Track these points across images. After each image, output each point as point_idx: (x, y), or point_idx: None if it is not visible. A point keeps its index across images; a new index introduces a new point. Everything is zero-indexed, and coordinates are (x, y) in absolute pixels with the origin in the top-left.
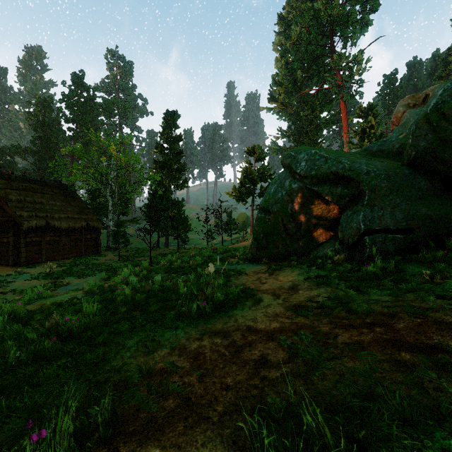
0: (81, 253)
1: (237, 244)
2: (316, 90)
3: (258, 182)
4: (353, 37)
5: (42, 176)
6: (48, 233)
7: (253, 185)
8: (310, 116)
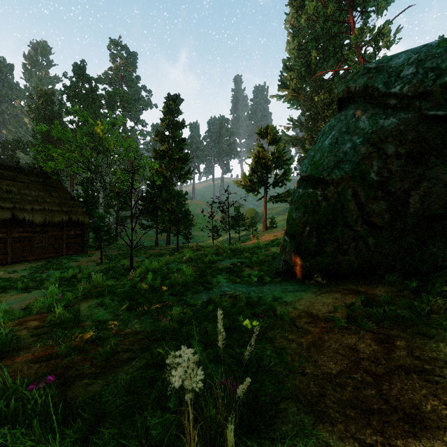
0: (62, 252)
1: (248, 243)
2: (334, 71)
3: (273, 168)
4: (379, 6)
5: (17, 162)
6: (16, 228)
7: (266, 172)
8: (327, 100)
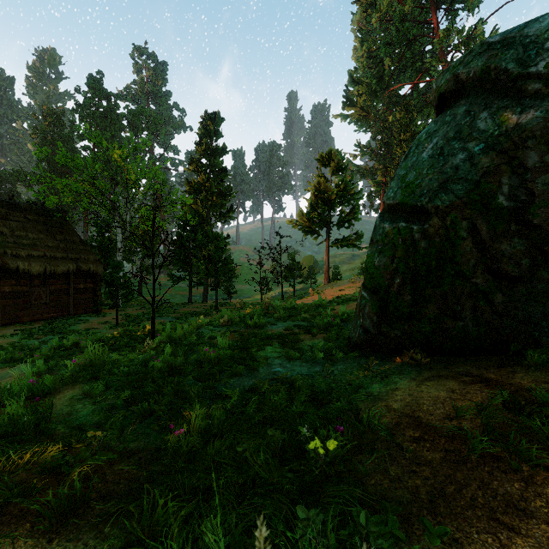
0: (68, 311)
1: (307, 299)
2: (412, 83)
3: (337, 204)
4: (470, 1)
5: (11, 196)
6: (7, 280)
7: (328, 209)
8: (404, 120)
